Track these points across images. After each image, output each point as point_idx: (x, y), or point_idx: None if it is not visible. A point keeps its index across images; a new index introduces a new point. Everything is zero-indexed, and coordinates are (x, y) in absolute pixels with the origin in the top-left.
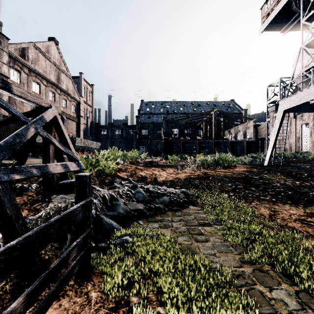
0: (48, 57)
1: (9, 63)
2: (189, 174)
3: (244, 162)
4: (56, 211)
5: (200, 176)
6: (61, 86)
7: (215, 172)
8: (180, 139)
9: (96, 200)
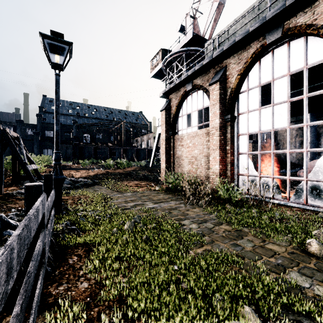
0: None
1: None
2: (97, 173)
3: (141, 165)
4: None
5: (104, 173)
6: None
7: (114, 171)
8: (92, 145)
9: None
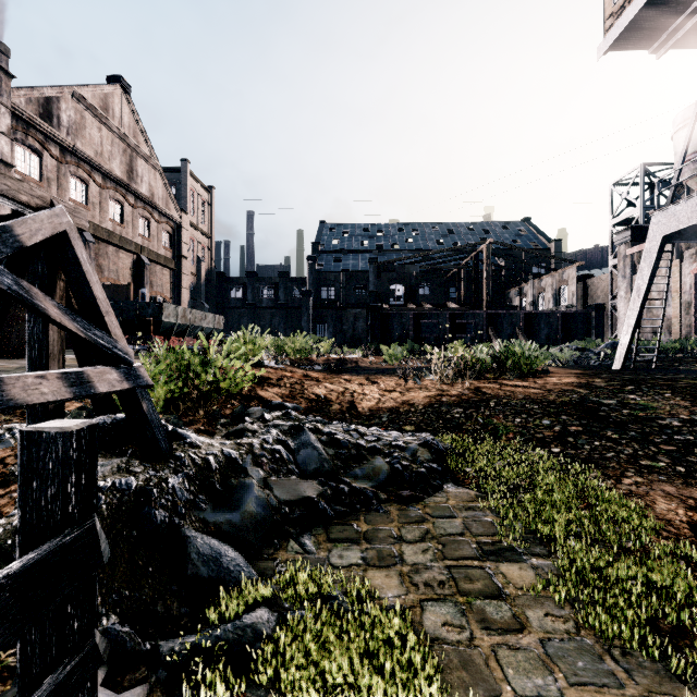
0: (106, 120)
1: (15, 133)
2: (437, 394)
3: (561, 362)
4: None
5: (466, 398)
6: (137, 188)
7: (502, 389)
8: (408, 308)
9: (177, 480)
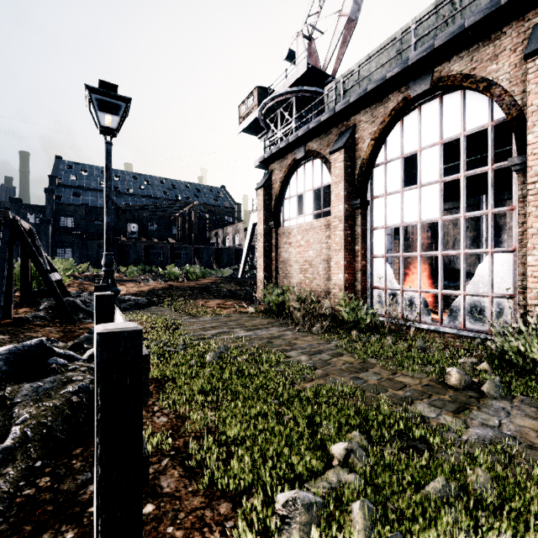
0: None
1: None
2: (153, 287)
3: (225, 275)
4: (56, 305)
5: (165, 287)
6: None
7: (181, 284)
8: (141, 241)
9: (79, 300)
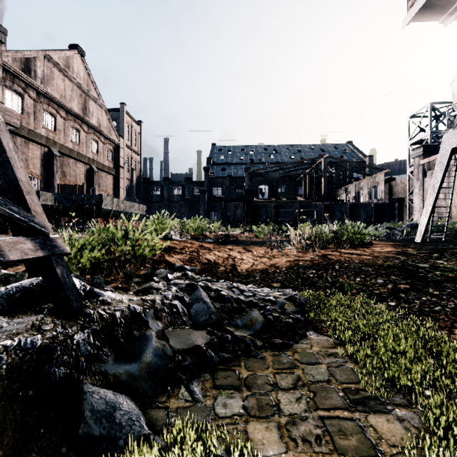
0: (68, 74)
1: (4, 81)
2: (295, 259)
3: (376, 237)
4: None
5: (317, 262)
6: (89, 120)
7: (342, 255)
8: (271, 201)
9: (82, 336)
